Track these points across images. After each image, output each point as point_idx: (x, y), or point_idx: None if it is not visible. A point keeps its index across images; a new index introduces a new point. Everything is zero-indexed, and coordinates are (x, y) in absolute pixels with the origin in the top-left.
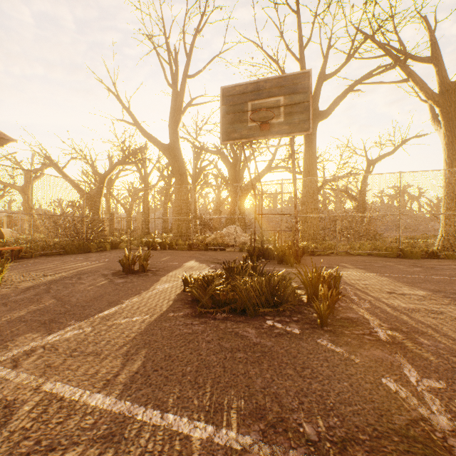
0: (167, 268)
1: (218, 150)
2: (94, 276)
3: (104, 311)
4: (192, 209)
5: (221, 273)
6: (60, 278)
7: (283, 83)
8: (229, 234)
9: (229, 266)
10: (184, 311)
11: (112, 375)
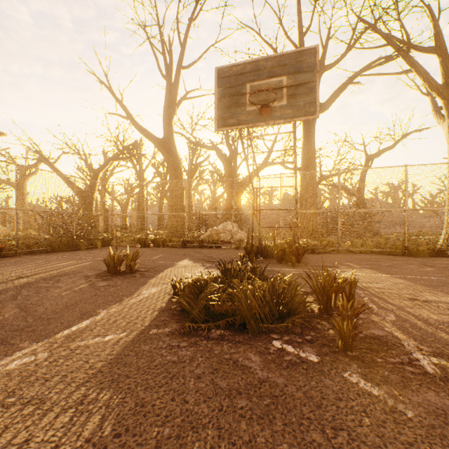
0: (158, 269)
1: (214, 146)
2: (74, 278)
3: (72, 327)
4: (186, 205)
5: (216, 276)
6: (35, 280)
7: (286, 62)
8: (224, 230)
9: (225, 268)
10: (171, 325)
11: (50, 446)
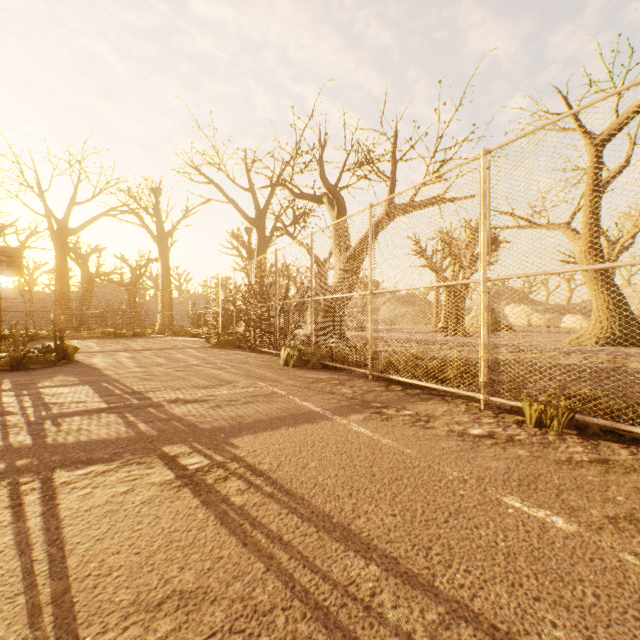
0: None
1: None
2: None
3: None
4: None
5: None
6: None
7: (7, 251)
8: None
9: None
10: None
11: None
